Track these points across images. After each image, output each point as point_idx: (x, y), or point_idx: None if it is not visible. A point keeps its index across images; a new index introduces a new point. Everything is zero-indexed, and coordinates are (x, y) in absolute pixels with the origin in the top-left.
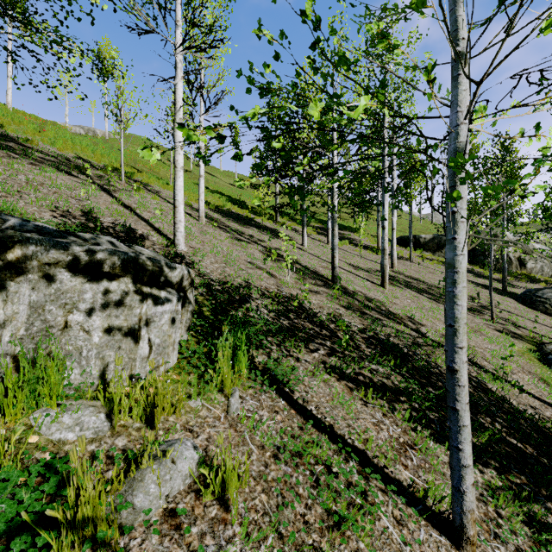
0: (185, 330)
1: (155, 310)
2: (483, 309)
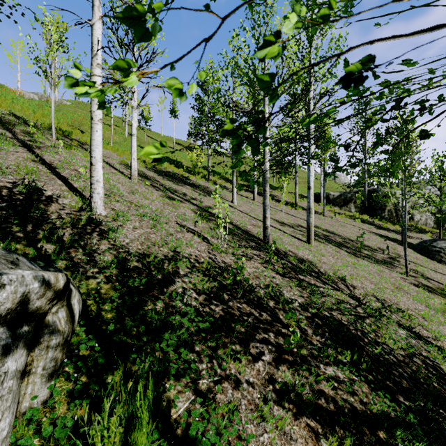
0: (42, 383)
1: None
2: (392, 260)
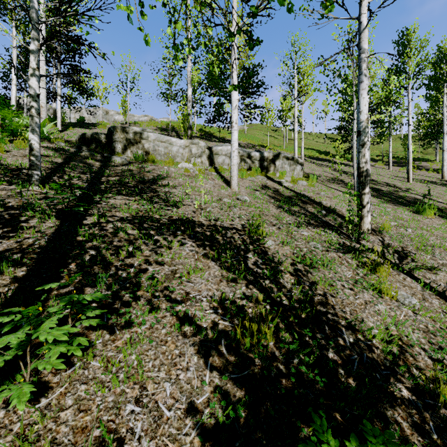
0: (301, 175)
1: (297, 167)
2: None
